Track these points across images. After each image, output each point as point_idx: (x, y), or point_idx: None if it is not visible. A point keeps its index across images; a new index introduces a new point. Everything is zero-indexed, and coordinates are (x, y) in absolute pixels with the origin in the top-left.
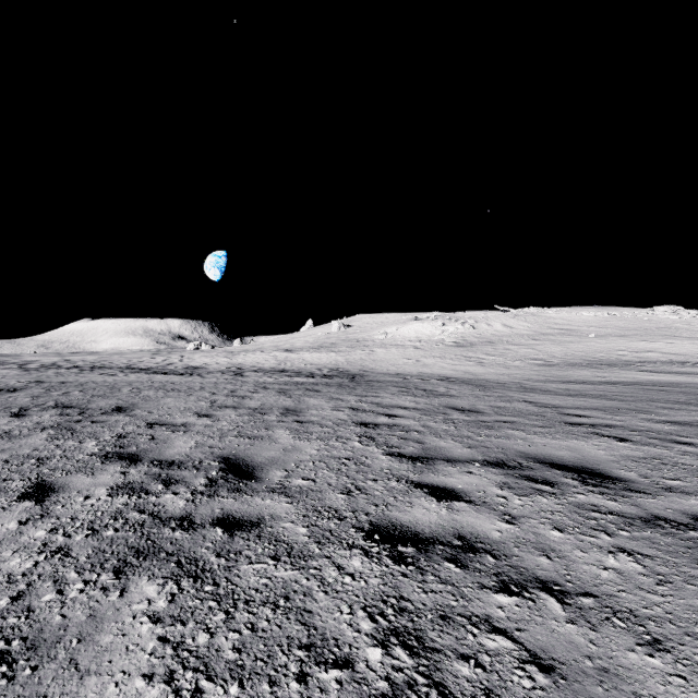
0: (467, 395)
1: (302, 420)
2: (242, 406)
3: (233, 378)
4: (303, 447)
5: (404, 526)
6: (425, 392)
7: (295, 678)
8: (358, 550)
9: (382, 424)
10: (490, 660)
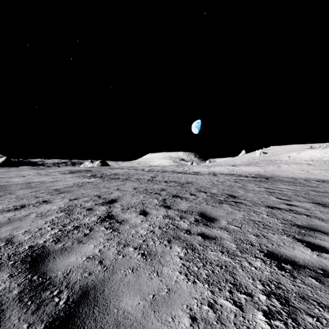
0: (327, 187)
1: (246, 189)
2: (223, 184)
3: (214, 176)
4: (248, 194)
5: (275, 207)
6: (303, 185)
7: (252, 212)
8: (263, 207)
9: (276, 192)
10: (285, 216)
